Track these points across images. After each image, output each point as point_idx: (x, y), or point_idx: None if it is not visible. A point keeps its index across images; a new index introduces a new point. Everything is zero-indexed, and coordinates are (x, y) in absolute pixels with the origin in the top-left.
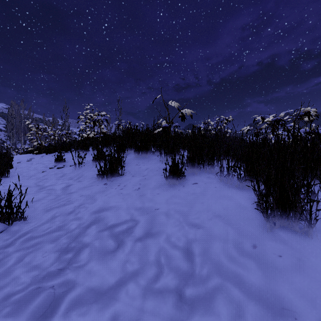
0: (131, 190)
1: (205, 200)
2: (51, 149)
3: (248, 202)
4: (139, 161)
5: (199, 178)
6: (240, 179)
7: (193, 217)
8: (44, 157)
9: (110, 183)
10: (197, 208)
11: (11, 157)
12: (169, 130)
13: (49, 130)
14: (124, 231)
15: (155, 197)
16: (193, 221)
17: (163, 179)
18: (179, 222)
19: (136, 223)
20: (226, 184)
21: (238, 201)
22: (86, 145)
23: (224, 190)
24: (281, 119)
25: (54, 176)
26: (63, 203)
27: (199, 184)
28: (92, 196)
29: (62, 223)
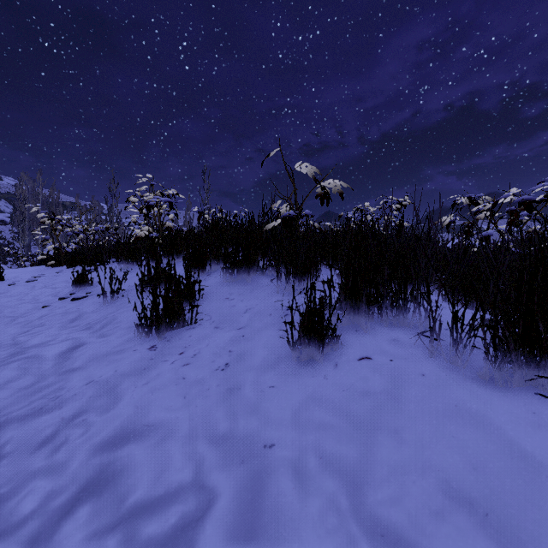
0: (207, 371)
1: (404, 424)
2: (76, 259)
3: (542, 444)
4: (233, 291)
5: (374, 343)
6: (495, 358)
7: (380, 498)
8: (62, 273)
9: (163, 345)
10: (386, 456)
11: (1, 274)
12: (296, 223)
13: (76, 223)
14: (167, 543)
15: (264, 400)
16: (383, 516)
17: (284, 340)
18: (339, 518)
19: (208, 502)
20: (449, 365)
21: (512, 439)
22: (135, 252)
23: (453, 390)
24: (536, 200)
25: (59, 318)
26: (40, 406)
27: (377, 361)
28: (113, 385)
29: (6, 486)
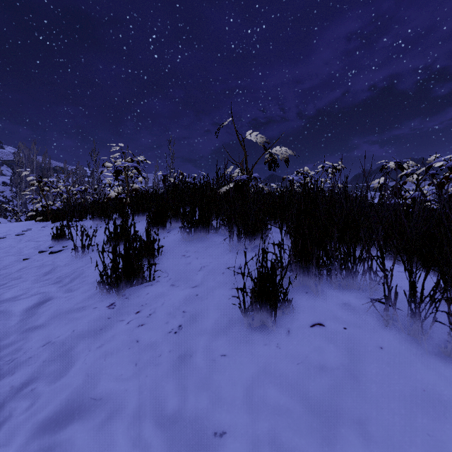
0: (160, 333)
1: (368, 412)
2: (60, 215)
3: None
4: (189, 248)
5: (325, 307)
6: None
7: None
8: (47, 227)
9: (121, 303)
10: None
11: None
12: (246, 186)
13: (60, 185)
14: None
15: (215, 371)
16: None
17: (236, 300)
18: None
19: None
20: (407, 337)
21: None
22: (107, 210)
23: (417, 369)
24: None
25: (35, 271)
26: None
27: (330, 329)
28: (68, 347)
29: None
